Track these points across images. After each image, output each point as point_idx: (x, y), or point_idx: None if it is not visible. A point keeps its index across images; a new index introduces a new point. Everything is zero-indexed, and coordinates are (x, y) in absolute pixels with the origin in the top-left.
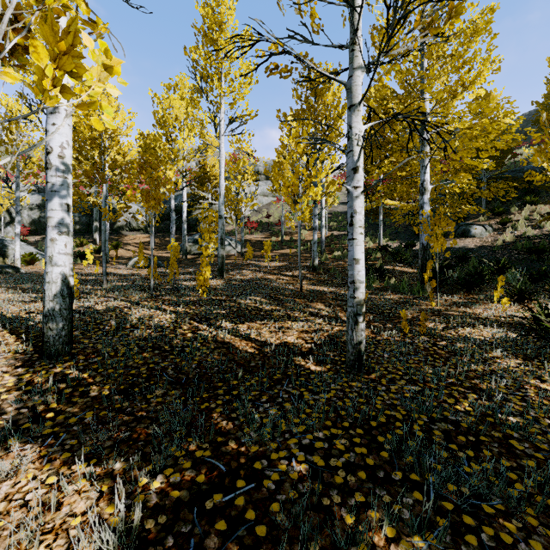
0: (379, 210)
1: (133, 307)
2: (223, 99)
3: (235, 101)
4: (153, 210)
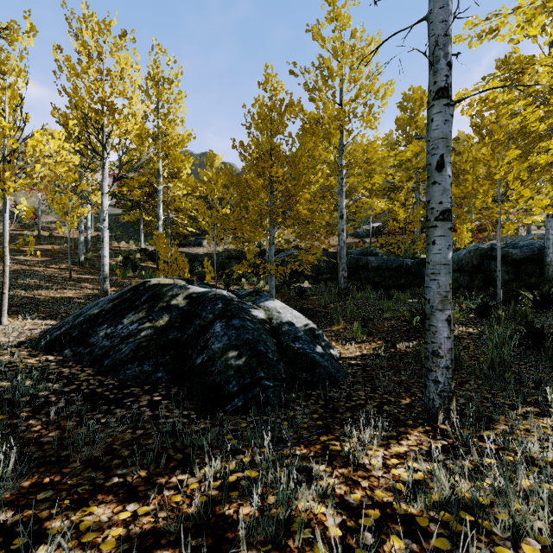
0: (140, 220)
1: None
2: None
3: None
4: None
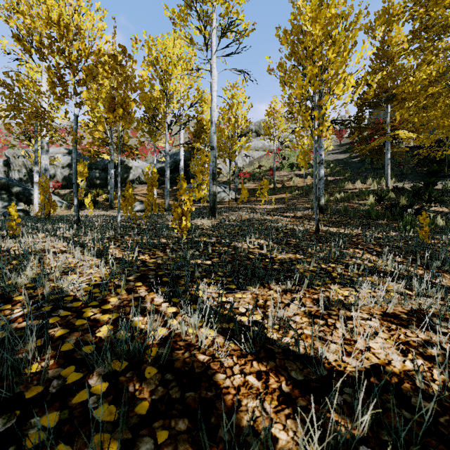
0: (386, 147)
1: (68, 251)
2: (215, 13)
3: (229, 3)
4: (120, 121)
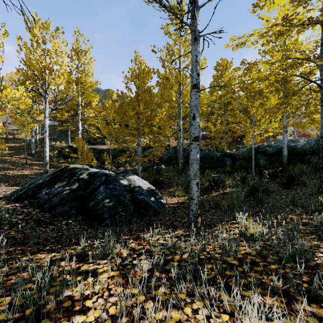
0: (68, 129)
1: None
2: None
3: None
4: None
